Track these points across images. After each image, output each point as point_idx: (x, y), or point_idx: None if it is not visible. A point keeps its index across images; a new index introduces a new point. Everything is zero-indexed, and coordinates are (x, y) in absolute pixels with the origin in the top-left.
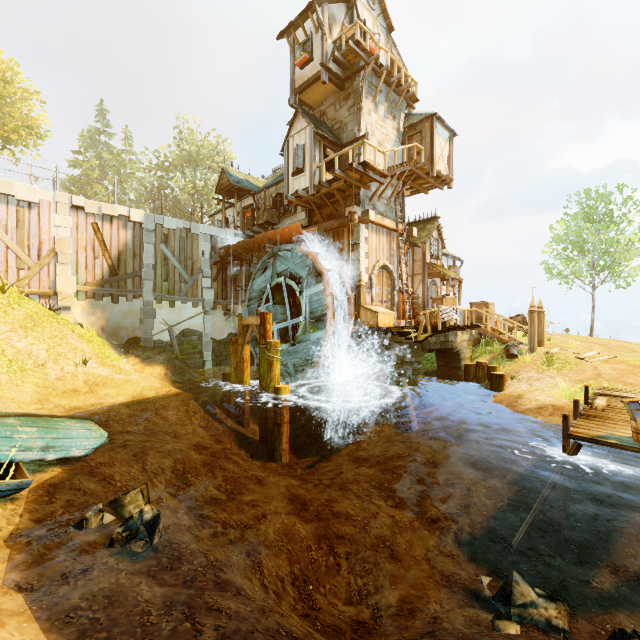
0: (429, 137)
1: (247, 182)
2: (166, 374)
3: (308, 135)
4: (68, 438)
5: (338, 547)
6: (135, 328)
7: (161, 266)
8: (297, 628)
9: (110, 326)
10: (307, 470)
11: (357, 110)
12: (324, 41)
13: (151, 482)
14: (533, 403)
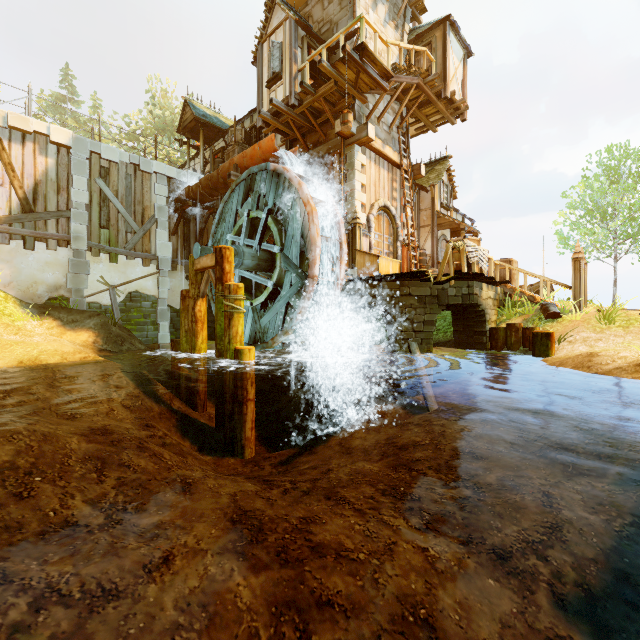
0: (441, 49)
1: (216, 119)
2: (95, 342)
3: (287, 29)
4: None
5: (319, 630)
6: (60, 285)
7: (98, 208)
8: None
9: (22, 280)
10: (279, 467)
11: None
12: None
13: None
14: (619, 361)
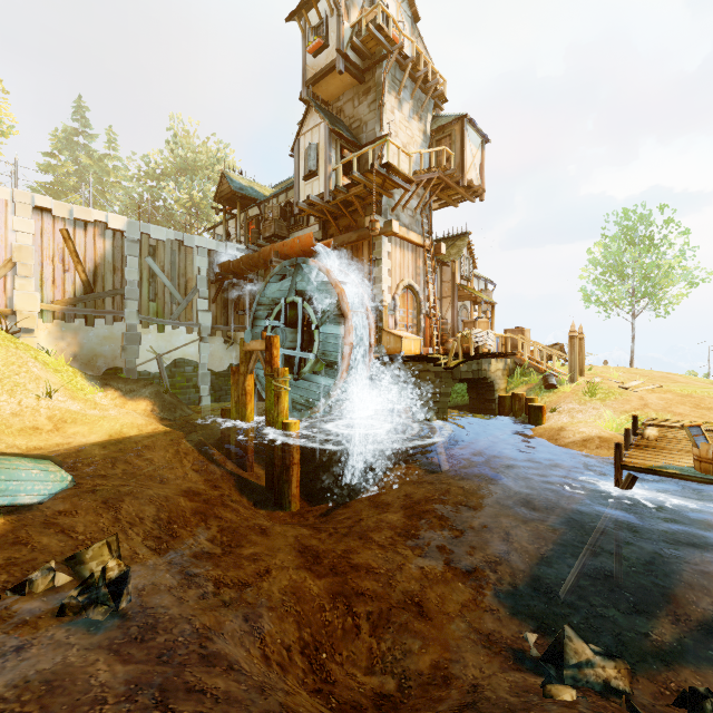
0: (459, 141)
1: (252, 189)
2: (153, 410)
3: (322, 133)
4: (14, 480)
5: (357, 606)
6: (115, 356)
7: (148, 284)
8: (306, 708)
9: (84, 354)
10: (321, 518)
11: (379, 106)
12: (341, 24)
13: (125, 534)
14: (577, 436)
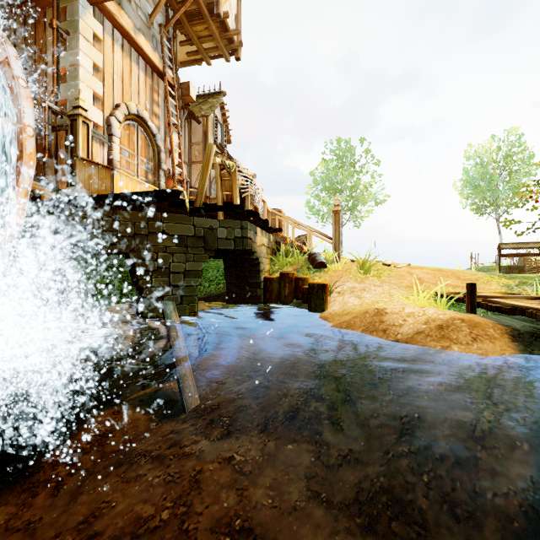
0: None
1: None
2: None
3: None
4: None
5: None
6: None
7: None
8: None
9: None
10: None
11: None
12: None
13: None
14: (410, 320)
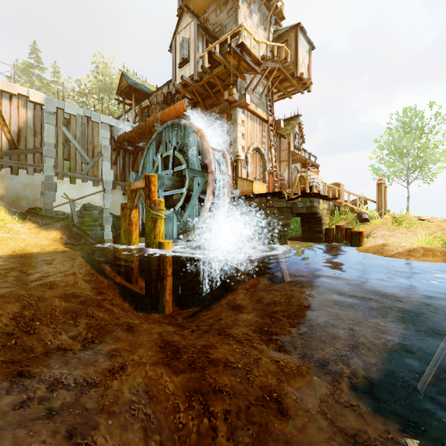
0: (294, 45)
1: (143, 86)
2: (61, 238)
3: (192, 29)
4: None
5: (214, 404)
6: (36, 199)
7: (62, 146)
8: None
9: (9, 195)
10: (188, 319)
11: (235, 10)
12: None
13: None
14: (399, 249)
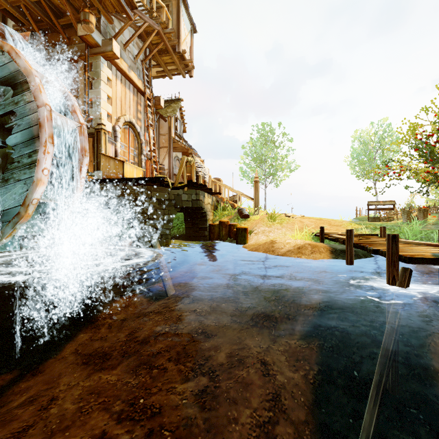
0: (176, 14)
1: None
2: None
3: None
4: None
5: None
6: None
7: None
8: None
9: None
10: None
11: None
12: None
13: None
14: (287, 246)
